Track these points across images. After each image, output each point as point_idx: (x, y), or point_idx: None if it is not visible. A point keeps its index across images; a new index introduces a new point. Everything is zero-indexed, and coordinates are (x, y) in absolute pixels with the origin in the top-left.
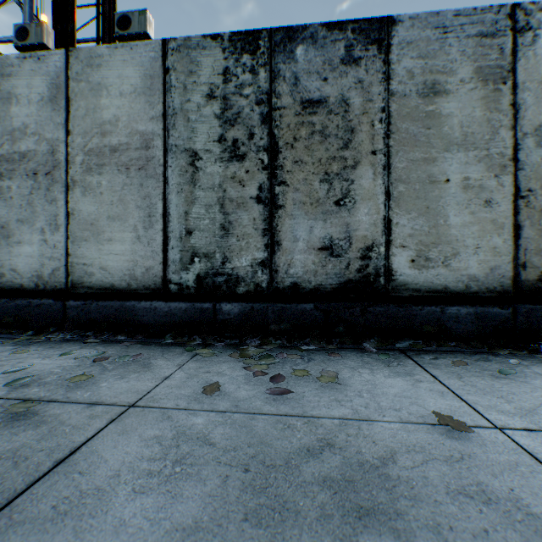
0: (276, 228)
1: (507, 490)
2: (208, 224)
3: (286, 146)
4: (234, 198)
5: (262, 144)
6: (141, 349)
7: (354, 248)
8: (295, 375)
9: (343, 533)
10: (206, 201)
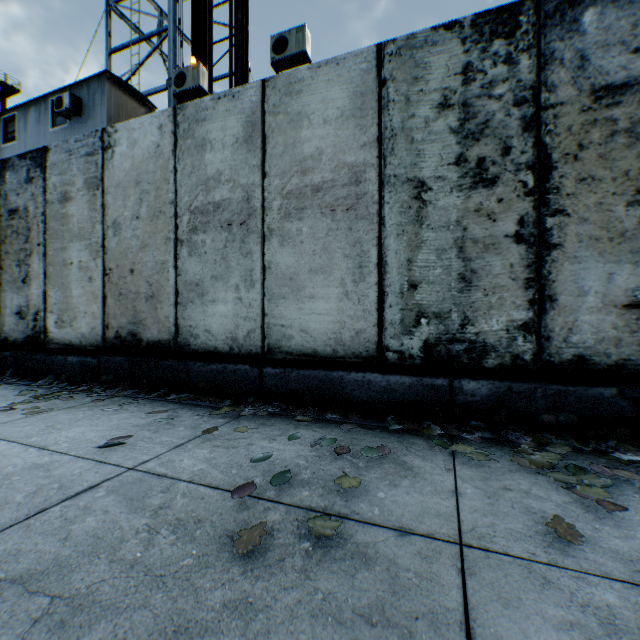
0: (547, 276)
1: None
2: (440, 275)
3: (564, 159)
4: (478, 238)
5: (524, 160)
6: (369, 436)
7: None
8: None
9: None
10: (437, 245)
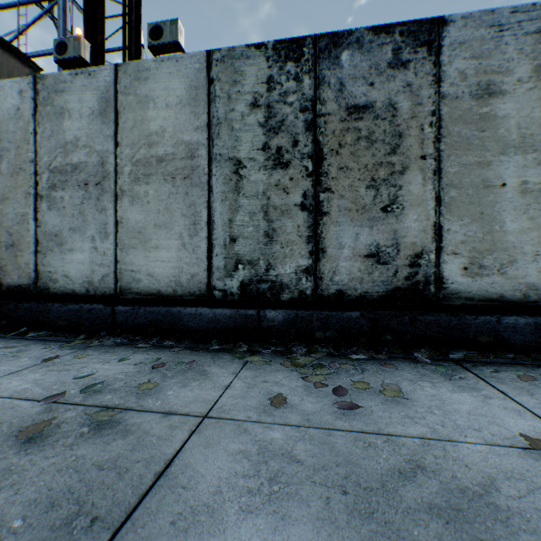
0: (321, 235)
1: None
2: (252, 232)
3: (331, 153)
4: (278, 205)
5: (307, 151)
6: (191, 355)
7: (402, 255)
8: (357, 388)
9: None
10: (250, 209)
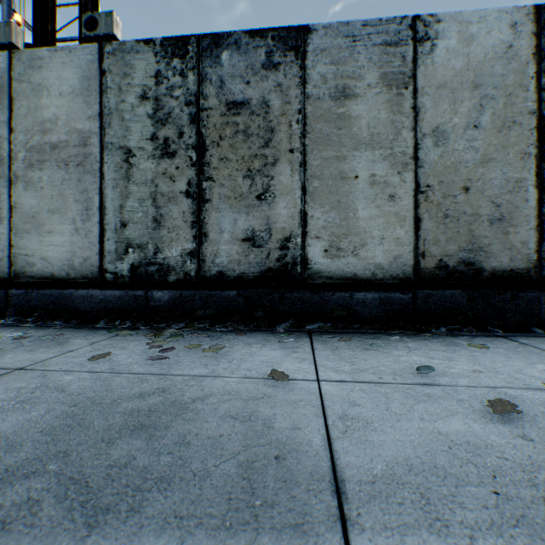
0: (204, 220)
1: (271, 415)
2: (142, 217)
3: (213, 145)
4: (165, 193)
5: (191, 142)
6: (71, 332)
7: (274, 239)
8: (186, 348)
9: (109, 437)
10: (139, 196)
